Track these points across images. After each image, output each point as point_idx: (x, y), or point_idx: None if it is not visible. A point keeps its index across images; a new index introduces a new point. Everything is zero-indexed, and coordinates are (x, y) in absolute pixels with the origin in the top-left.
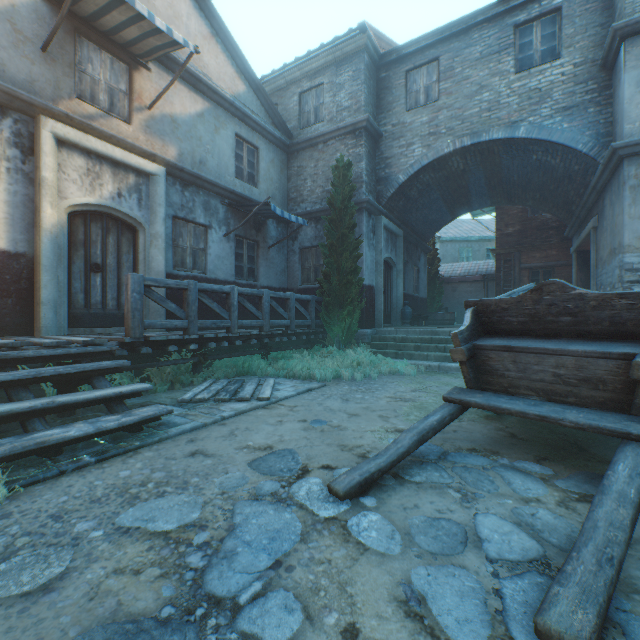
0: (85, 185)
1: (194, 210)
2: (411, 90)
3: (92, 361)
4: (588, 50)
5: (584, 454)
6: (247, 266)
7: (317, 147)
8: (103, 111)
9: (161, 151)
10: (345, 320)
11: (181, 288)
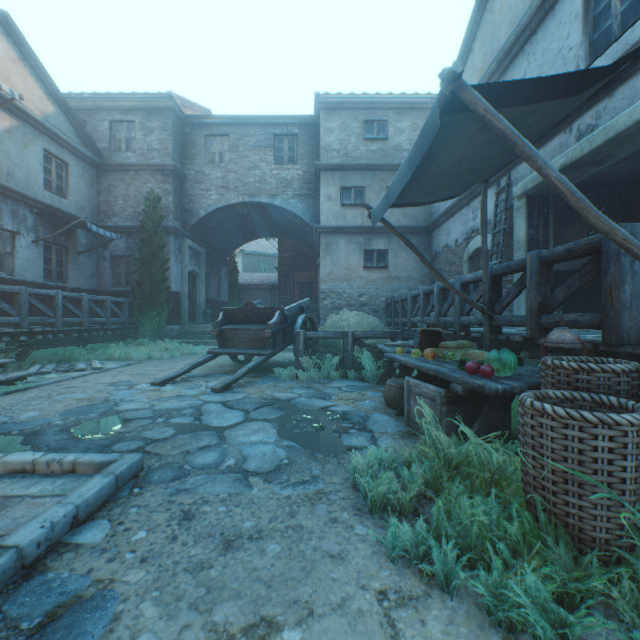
0: None
1: (2, 217)
2: (210, 150)
3: None
4: (310, 166)
5: (264, 370)
6: (56, 269)
7: (129, 173)
8: None
9: None
10: (156, 318)
11: (15, 292)
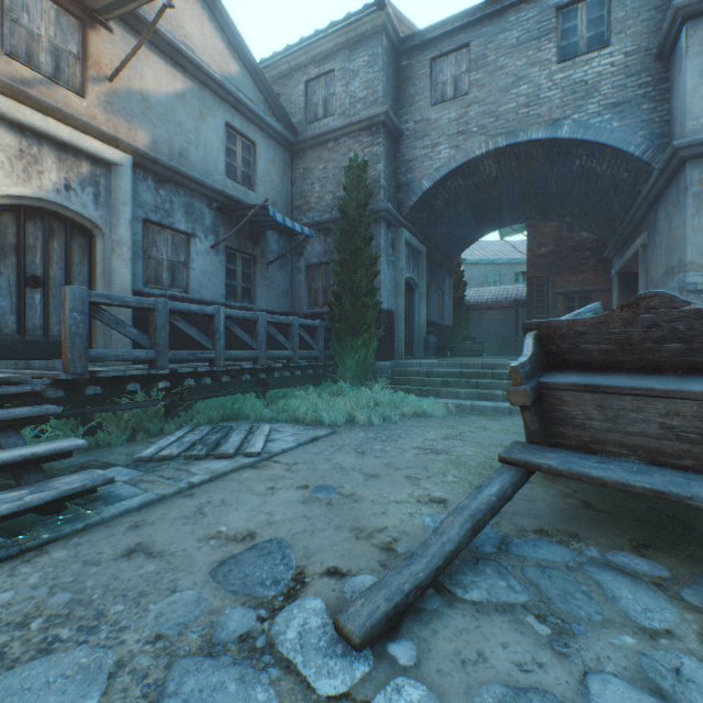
0: (16, 171)
1: (172, 213)
2: (437, 81)
3: (2, 407)
4: (641, 37)
5: (695, 535)
6: (241, 285)
7: (327, 145)
8: (44, 76)
9: (127, 136)
10: (360, 351)
11: (145, 308)
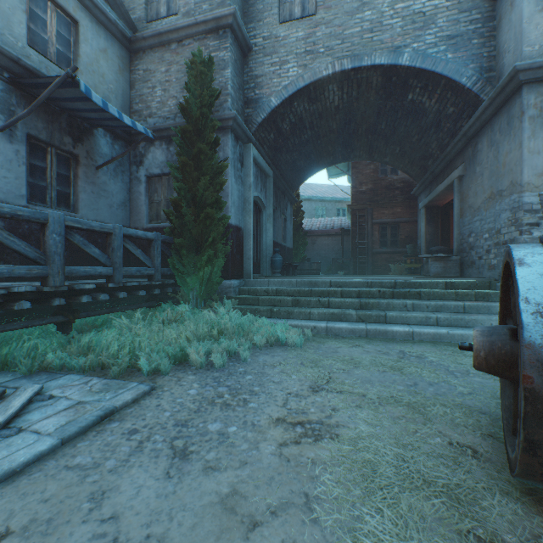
0: None
1: None
2: None
3: None
4: None
5: None
6: (56, 188)
7: (169, 46)
8: None
9: None
10: (204, 268)
11: None
